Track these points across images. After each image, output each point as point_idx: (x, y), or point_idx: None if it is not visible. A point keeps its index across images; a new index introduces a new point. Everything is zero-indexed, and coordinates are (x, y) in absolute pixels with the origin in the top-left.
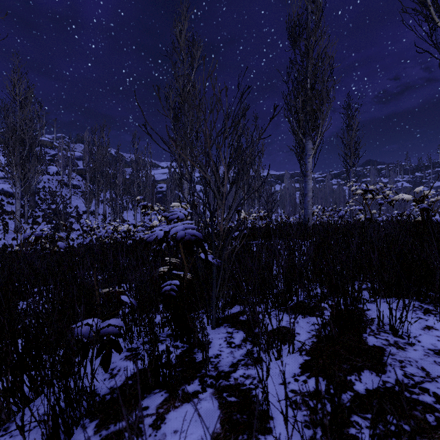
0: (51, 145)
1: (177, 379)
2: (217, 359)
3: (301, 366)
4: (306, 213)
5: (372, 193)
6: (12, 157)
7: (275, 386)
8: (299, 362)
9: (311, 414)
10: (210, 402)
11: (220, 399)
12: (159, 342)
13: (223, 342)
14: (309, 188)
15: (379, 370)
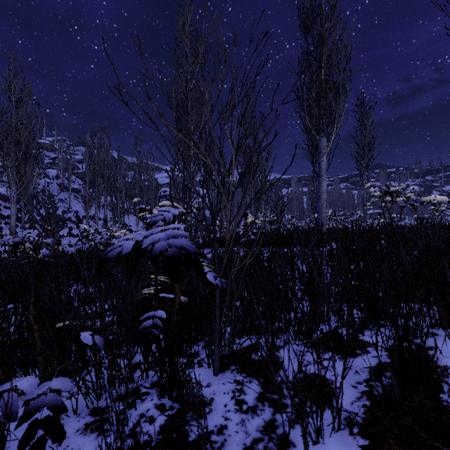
0: (51, 148)
1: None
2: (221, 436)
3: None
4: (320, 217)
5: (392, 195)
6: (7, 158)
7: None
8: None
9: None
10: None
11: None
12: (138, 398)
13: (229, 399)
14: (322, 190)
15: None
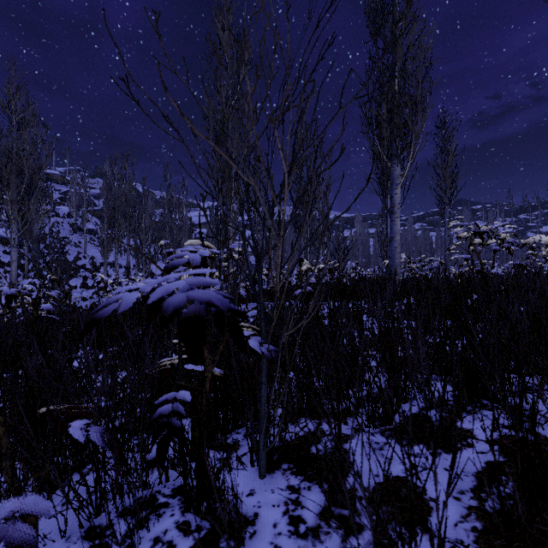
0: (62, 180)
1: None
2: None
3: None
4: (393, 264)
5: (482, 237)
6: (6, 192)
7: None
8: None
9: None
10: None
11: None
12: (153, 512)
13: (280, 516)
14: (396, 230)
15: None
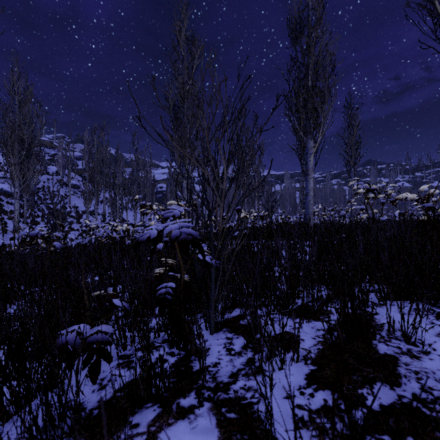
0: (51, 145)
1: (171, 392)
2: (216, 368)
3: (307, 376)
4: (308, 212)
5: (375, 192)
6: (11, 156)
7: (279, 400)
8: (304, 372)
9: (320, 434)
10: (207, 419)
11: (218, 416)
12: (153, 349)
13: (222, 348)
14: (310, 187)
15: (393, 383)
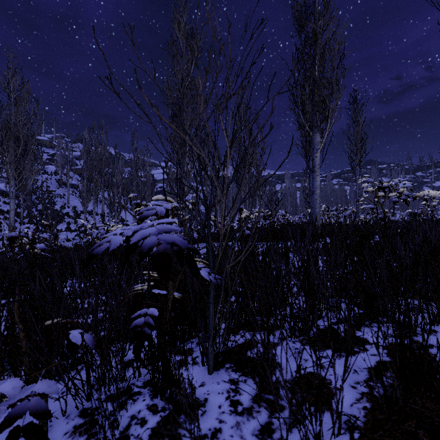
0: (50, 144)
1: None
2: None
3: None
4: (314, 212)
5: (385, 191)
6: (6, 155)
7: None
8: None
9: None
10: None
11: None
12: (130, 398)
13: (224, 400)
14: (316, 185)
15: None
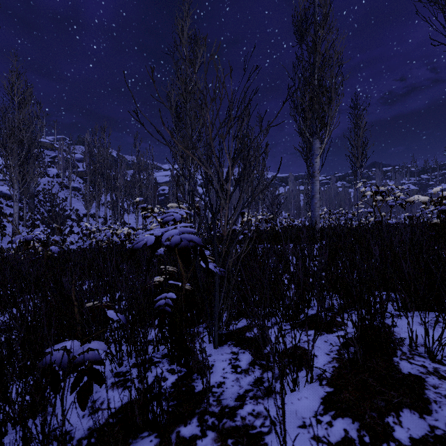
0: (51, 147)
1: (170, 421)
2: (220, 388)
3: (323, 400)
4: (314, 216)
5: (383, 195)
6: (10, 158)
7: (292, 429)
8: (320, 395)
9: None
10: None
11: None
12: (152, 365)
13: (227, 365)
14: (316, 190)
15: (423, 410)
